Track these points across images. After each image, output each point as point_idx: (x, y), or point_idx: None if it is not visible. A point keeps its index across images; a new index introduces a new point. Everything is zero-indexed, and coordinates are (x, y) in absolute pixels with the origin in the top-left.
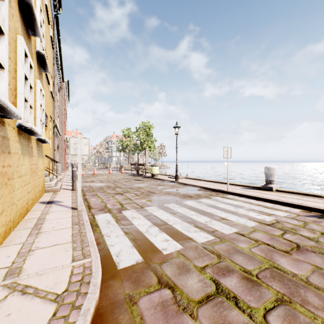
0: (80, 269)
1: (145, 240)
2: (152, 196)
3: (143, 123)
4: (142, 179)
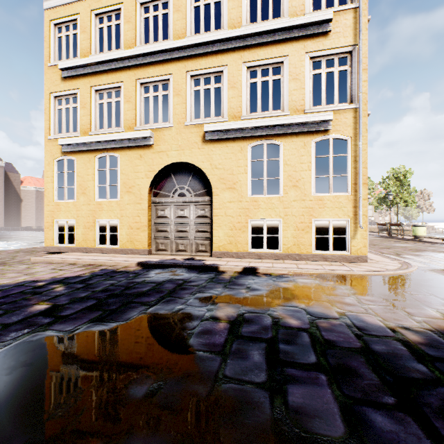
0: (399, 262)
1: (429, 264)
2: (423, 251)
3: (393, 170)
4: (400, 241)
